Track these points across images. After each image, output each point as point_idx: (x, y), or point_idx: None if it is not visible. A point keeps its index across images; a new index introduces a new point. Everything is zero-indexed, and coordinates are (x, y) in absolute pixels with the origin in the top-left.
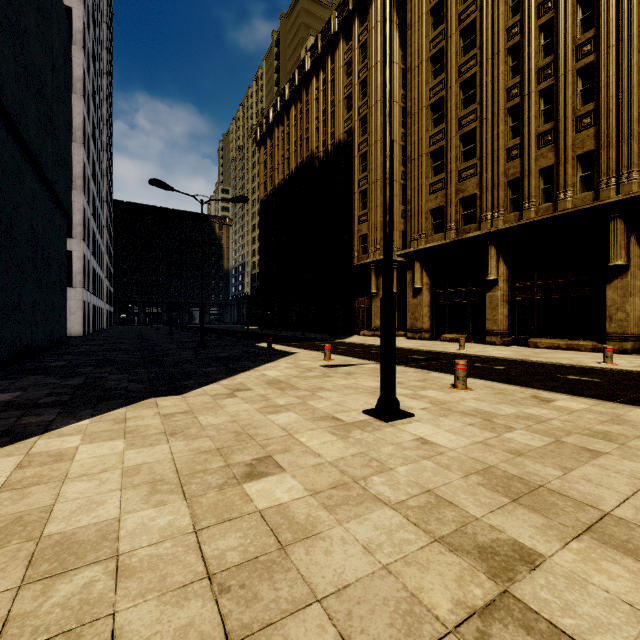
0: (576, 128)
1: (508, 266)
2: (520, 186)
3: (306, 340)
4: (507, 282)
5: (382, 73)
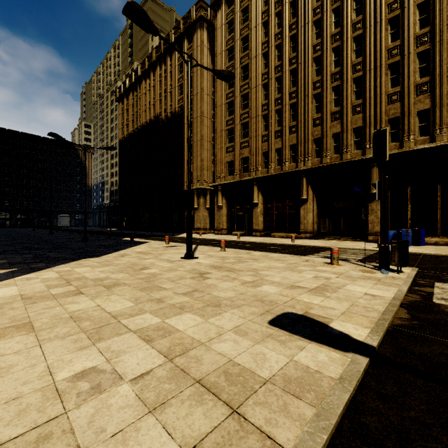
0: (290, 132)
1: (263, 196)
2: (268, 156)
3: (154, 236)
4: (263, 204)
5: (201, 77)
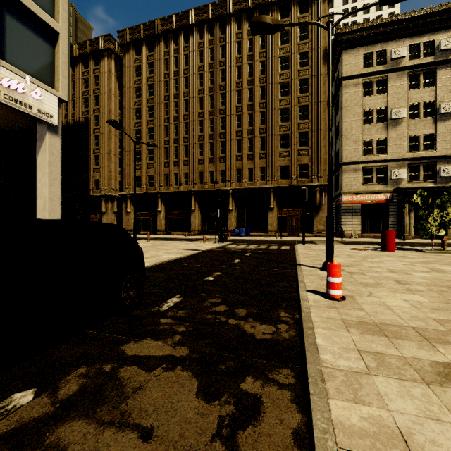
0: (184, 164)
1: (165, 205)
2: (169, 177)
3: None
4: (165, 211)
5: (109, 100)
